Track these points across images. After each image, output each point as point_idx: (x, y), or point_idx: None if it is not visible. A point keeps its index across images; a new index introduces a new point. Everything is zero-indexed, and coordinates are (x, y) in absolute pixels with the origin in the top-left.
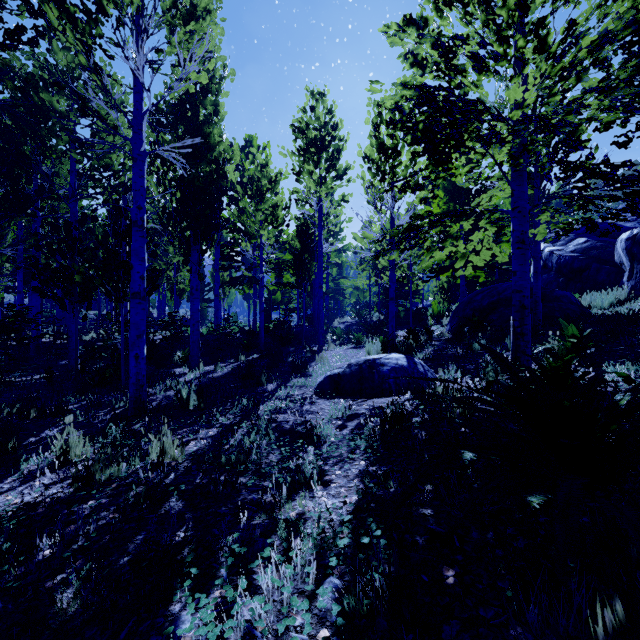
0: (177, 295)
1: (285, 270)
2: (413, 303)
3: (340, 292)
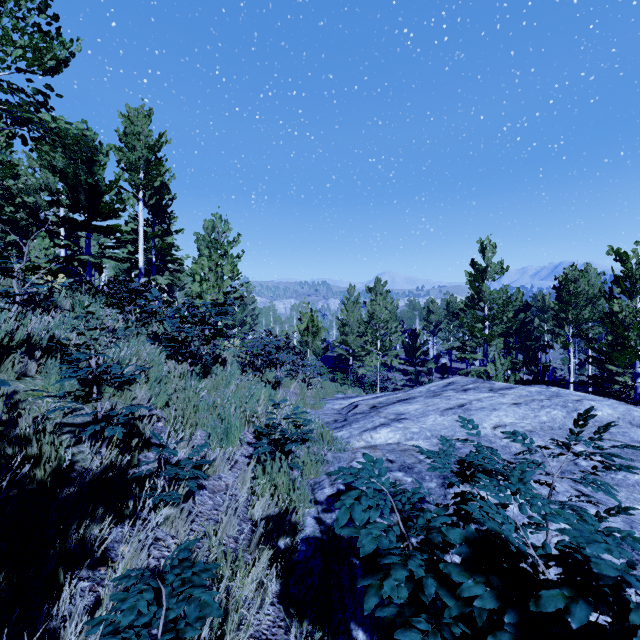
0: None
1: None
2: None
3: None
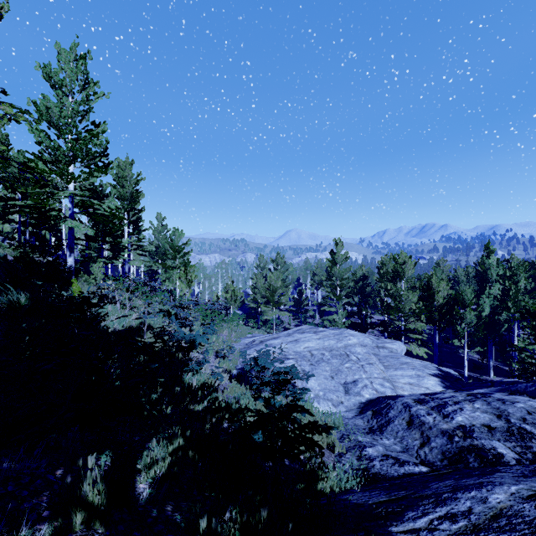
0: None
1: None
2: None
3: None
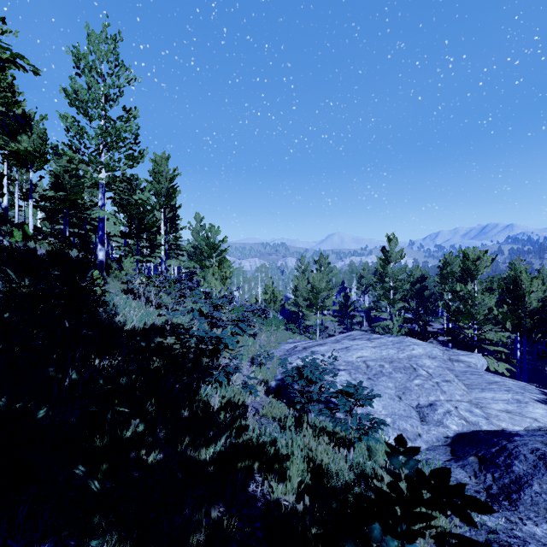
0: None
1: None
2: None
3: None
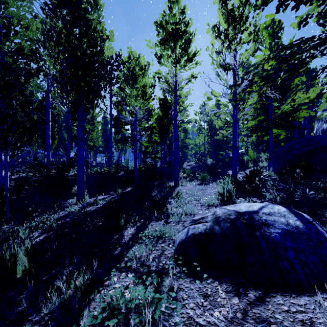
0: (90, 149)
1: (153, 133)
2: (226, 154)
3: (186, 147)
